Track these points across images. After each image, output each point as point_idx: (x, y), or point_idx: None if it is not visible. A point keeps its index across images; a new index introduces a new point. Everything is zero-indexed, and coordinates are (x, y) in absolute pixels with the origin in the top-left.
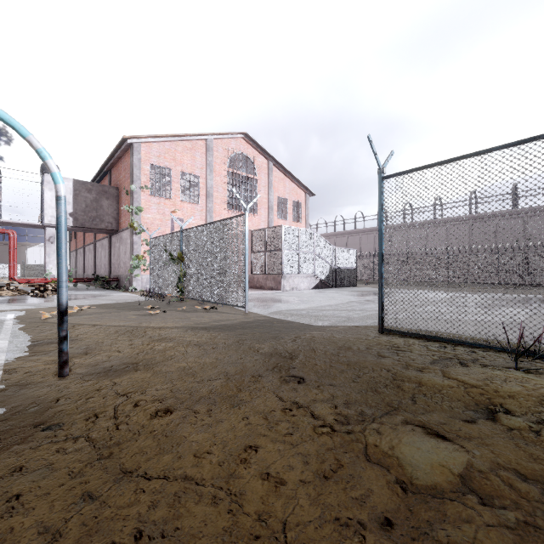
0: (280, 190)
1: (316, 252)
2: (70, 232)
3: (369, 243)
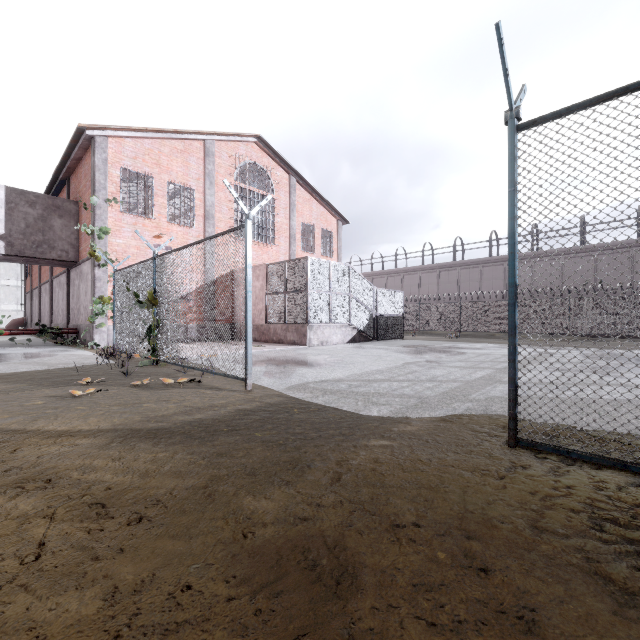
0: (305, 215)
1: (353, 295)
2: (26, 267)
3: (412, 285)
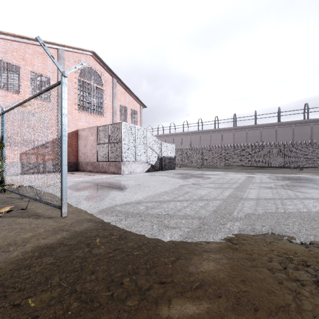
0: (121, 100)
1: (148, 145)
2: None
3: (178, 142)
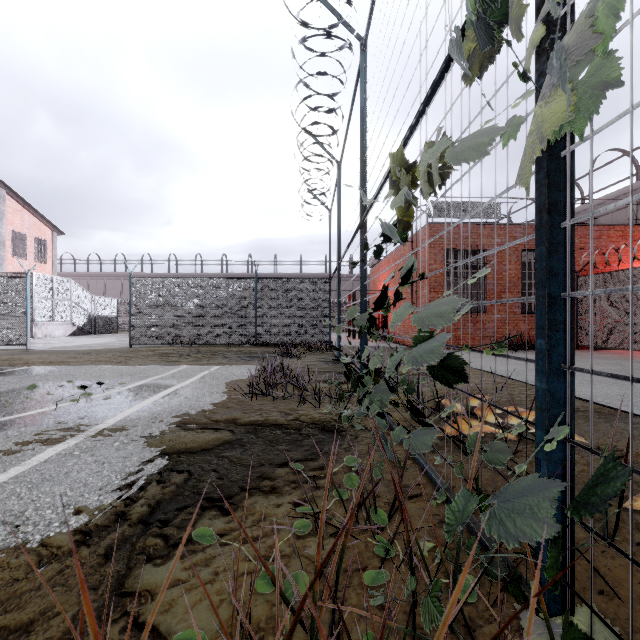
0: (16, 224)
1: (74, 301)
2: None
3: None
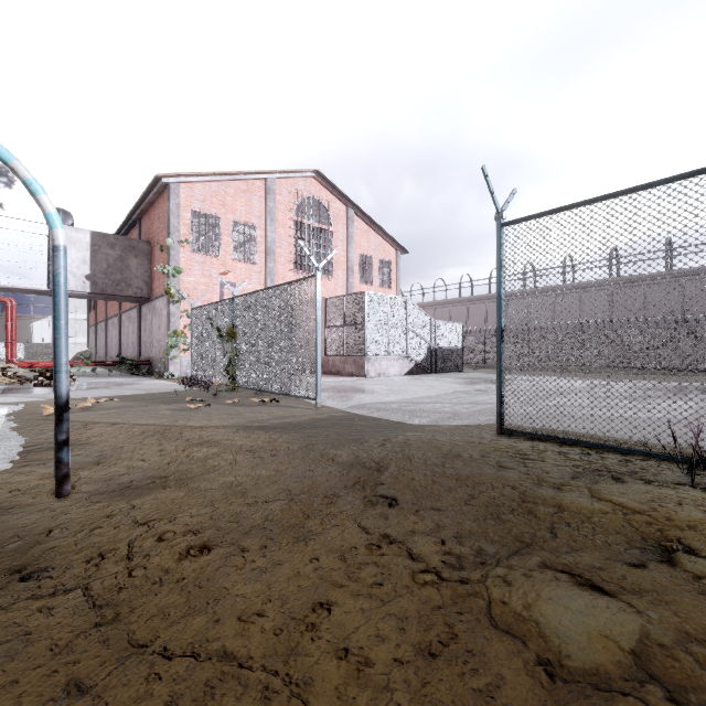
0: (362, 246)
1: (410, 327)
2: (89, 301)
3: (478, 315)
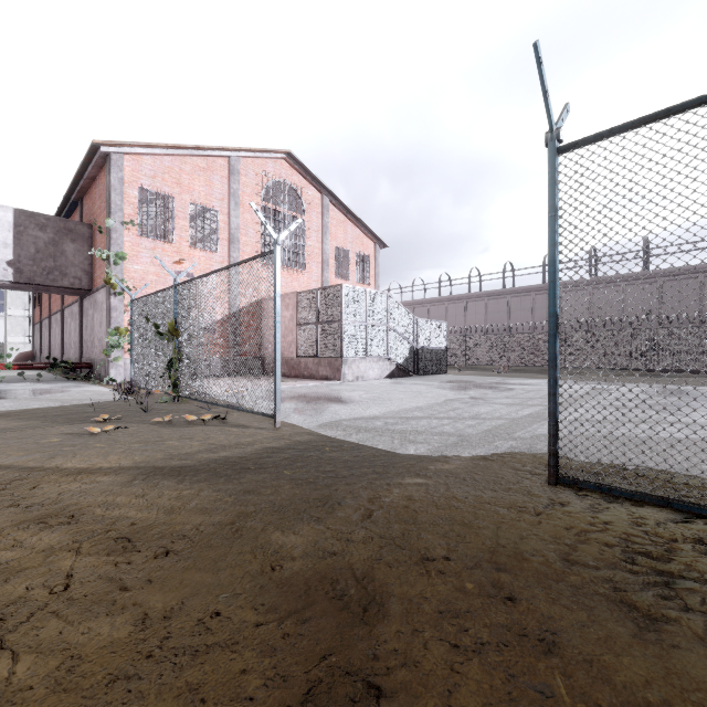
0: (338, 238)
1: (391, 325)
2: (34, 295)
3: (458, 315)
